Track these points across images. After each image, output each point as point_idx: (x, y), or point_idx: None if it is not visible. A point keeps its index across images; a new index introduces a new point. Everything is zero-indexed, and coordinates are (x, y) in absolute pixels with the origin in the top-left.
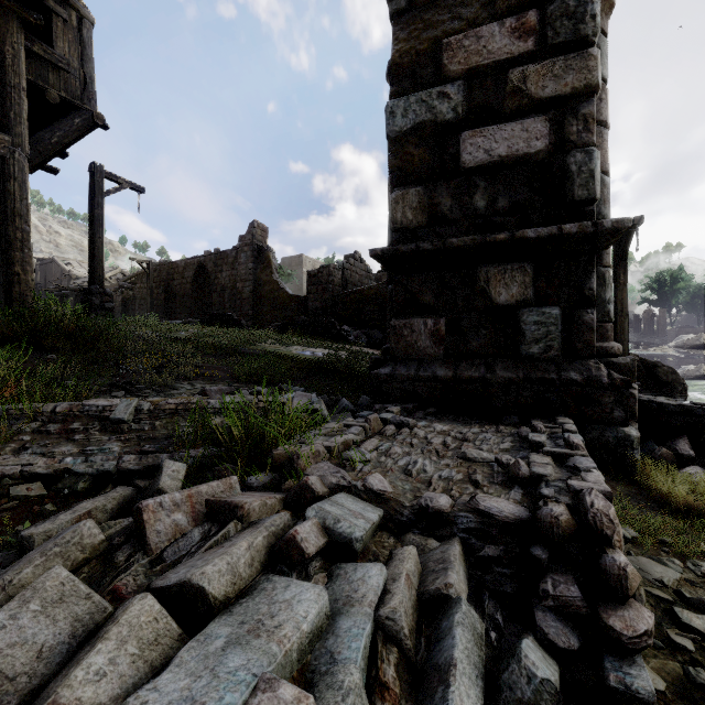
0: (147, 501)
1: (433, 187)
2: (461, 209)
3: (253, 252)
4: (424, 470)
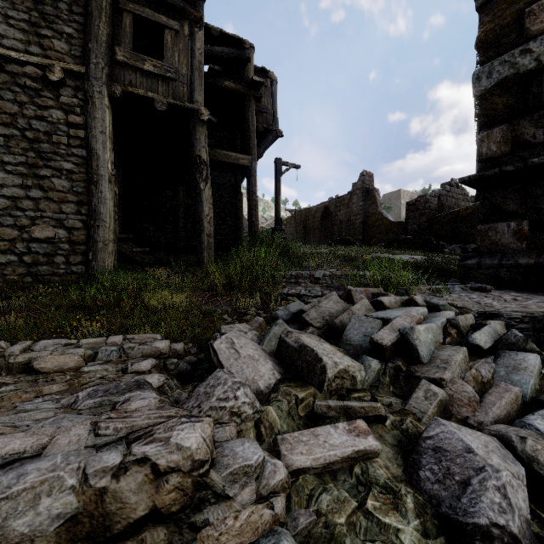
0: (351, 288)
1: (516, 123)
2: (543, 134)
3: (363, 194)
4: (490, 304)
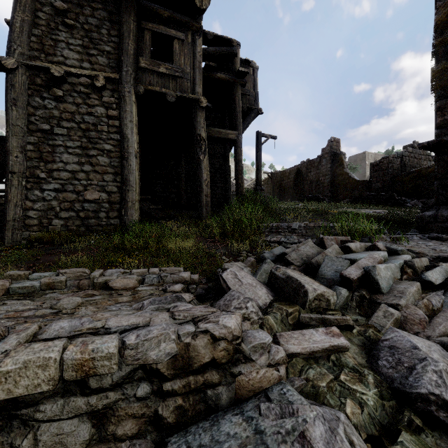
0: (324, 236)
1: None
2: None
3: (331, 157)
4: (445, 250)
